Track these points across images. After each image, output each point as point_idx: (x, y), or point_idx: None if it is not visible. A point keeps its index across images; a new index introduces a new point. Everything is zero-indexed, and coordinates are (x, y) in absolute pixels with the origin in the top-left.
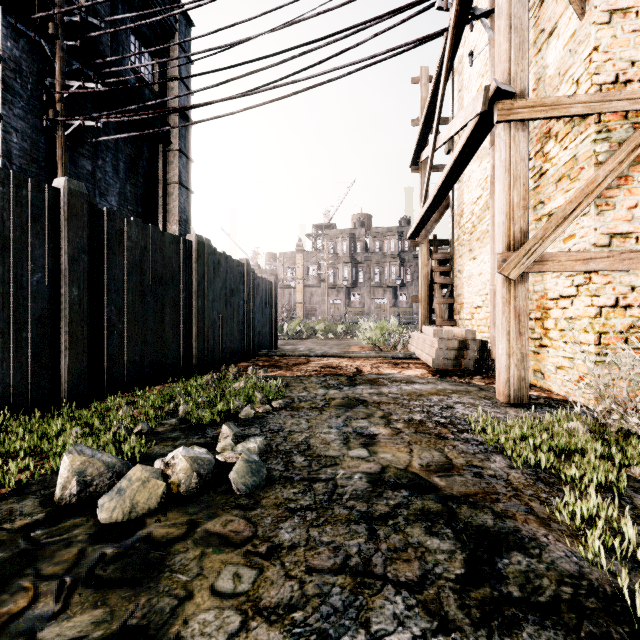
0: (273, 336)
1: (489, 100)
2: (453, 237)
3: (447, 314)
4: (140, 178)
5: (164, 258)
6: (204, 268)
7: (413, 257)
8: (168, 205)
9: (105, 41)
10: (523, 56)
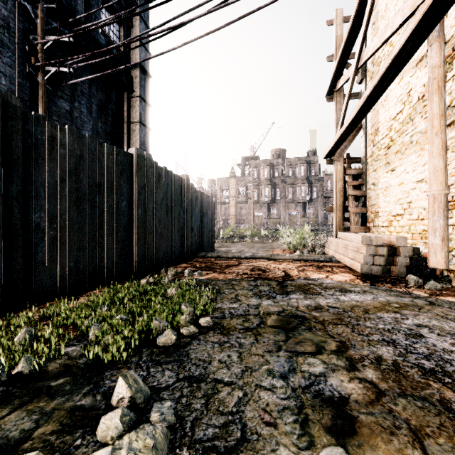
0: (210, 240)
1: None
2: (366, 154)
3: (360, 222)
4: (109, 118)
5: (102, 168)
6: (144, 179)
7: (318, 179)
8: (131, 139)
9: (80, 9)
10: None
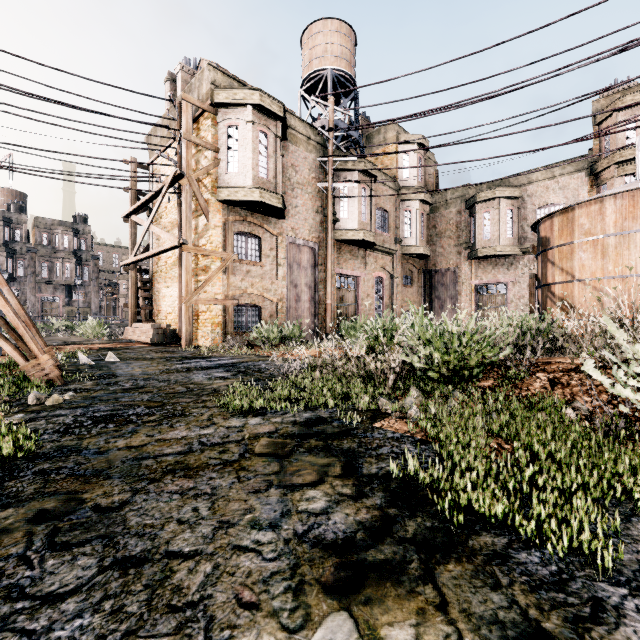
0: None
1: (180, 243)
2: (153, 270)
3: (149, 316)
4: None
5: None
6: None
7: (92, 257)
8: None
9: None
10: (191, 231)
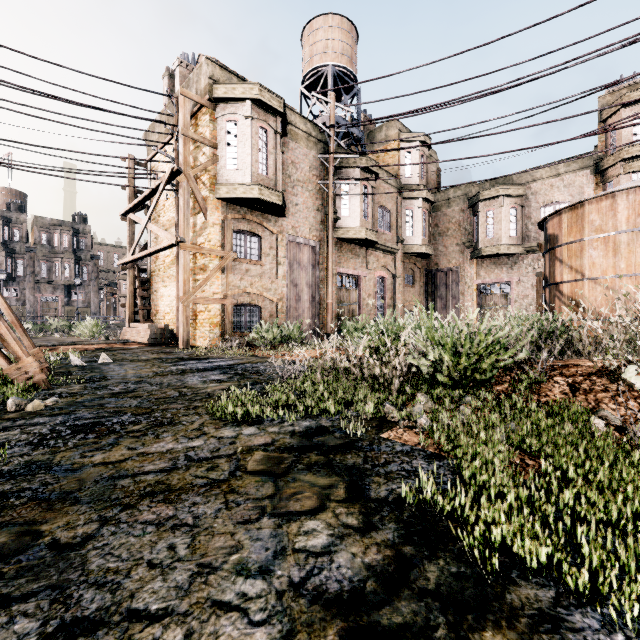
0: None
1: (178, 241)
2: (151, 269)
3: (147, 316)
4: None
5: None
6: None
7: (91, 257)
8: None
9: None
10: (189, 229)
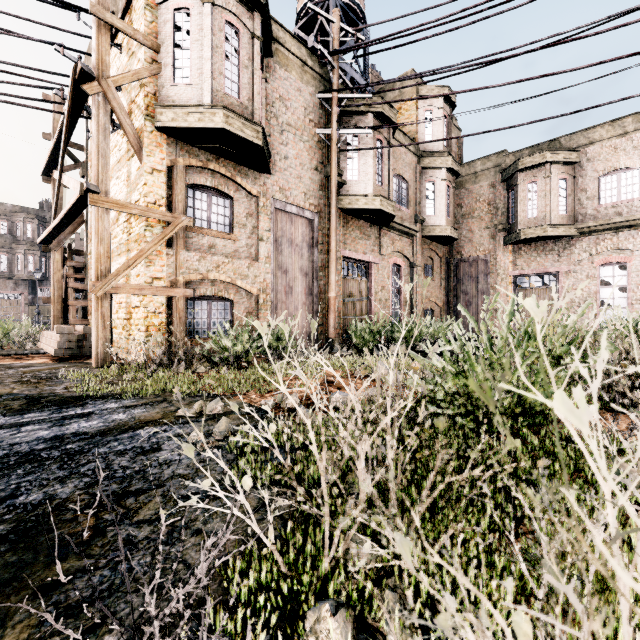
0: None
1: (85, 190)
2: (88, 250)
3: (82, 315)
4: None
5: None
6: None
7: None
8: None
9: None
10: (107, 172)
